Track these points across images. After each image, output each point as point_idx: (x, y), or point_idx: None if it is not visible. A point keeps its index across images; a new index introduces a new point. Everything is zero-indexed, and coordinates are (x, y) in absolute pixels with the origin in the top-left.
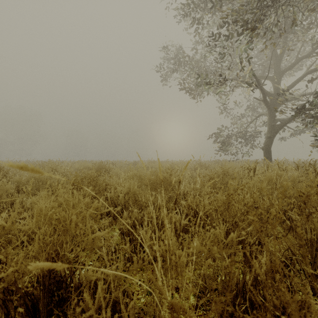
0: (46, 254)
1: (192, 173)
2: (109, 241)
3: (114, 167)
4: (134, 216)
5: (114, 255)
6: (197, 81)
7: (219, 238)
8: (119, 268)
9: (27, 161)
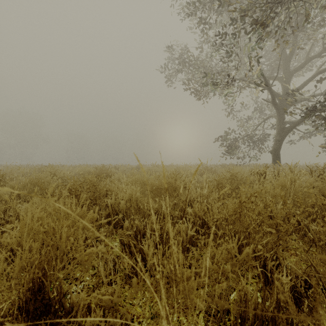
0: (30, 274)
1: (197, 177)
2: (109, 253)
3: (117, 171)
4: (137, 225)
5: (114, 268)
6: (203, 82)
7: (233, 254)
8: (116, 292)
9: (27, 165)
